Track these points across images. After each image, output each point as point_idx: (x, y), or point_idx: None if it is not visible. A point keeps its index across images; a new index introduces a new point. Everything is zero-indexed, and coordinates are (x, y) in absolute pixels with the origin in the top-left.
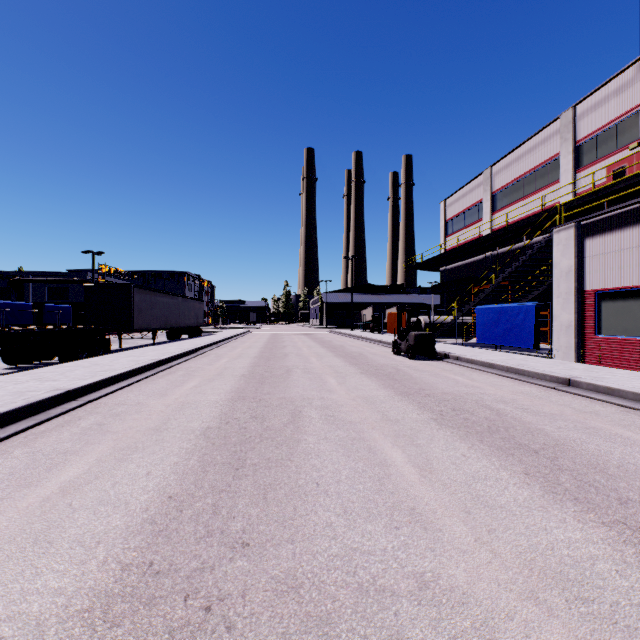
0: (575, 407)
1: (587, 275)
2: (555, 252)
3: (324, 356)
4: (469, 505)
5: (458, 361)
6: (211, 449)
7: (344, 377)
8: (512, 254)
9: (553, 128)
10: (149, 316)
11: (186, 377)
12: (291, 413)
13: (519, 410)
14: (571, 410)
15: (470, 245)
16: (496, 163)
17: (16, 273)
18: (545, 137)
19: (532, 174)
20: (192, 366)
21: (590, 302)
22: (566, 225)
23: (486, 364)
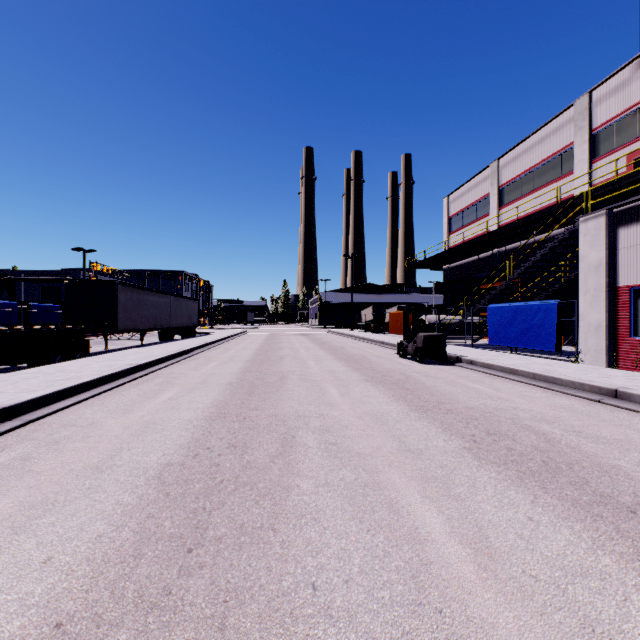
0: (639, 429)
1: (621, 269)
2: (582, 244)
3: (323, 359)
4: None
5: (472, 365)
6: (161, 506)
7: (347, 386)
8: (521, 251)
9: (566, 116)
10: (136, 316)
11: (163, 386)
12: (281, 439)
13: (572, 434)
14: (637, 434)
15: (477, 241)
16: (503, 155)
17: (7, 272)
18: (557, 126)
19: (543, 166)
20: (175, 372)
21: (624, 299)
22: (595, 213)
23: (507, 370)
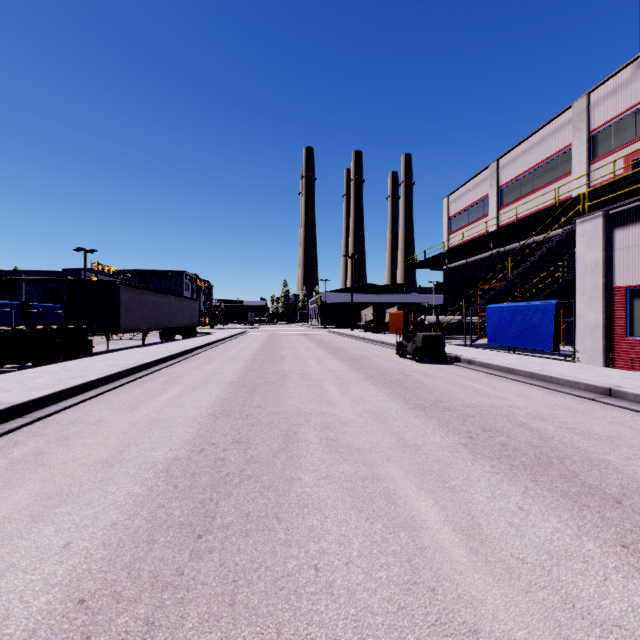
0: (631, 426)
1: (617, 270)
2: (579, 245)
3: (324, 359)
4: (564, 621)
5: (471, 365)
6: (170, 497)
7: (347, 385)
8: (520, 251)
9: (565, 118)
10: (138, 316)
11: (167, 385)
12: (284, 435)
13: (565, 430)
14: (629, 430)
15: (476, 242)
16: (503, 156)
17: (8, 272)
18: (556, 127)
19: (542, 167)
20: (177, 371)
21: (620, 300)
22: (592, 215)
23: (504, 369)
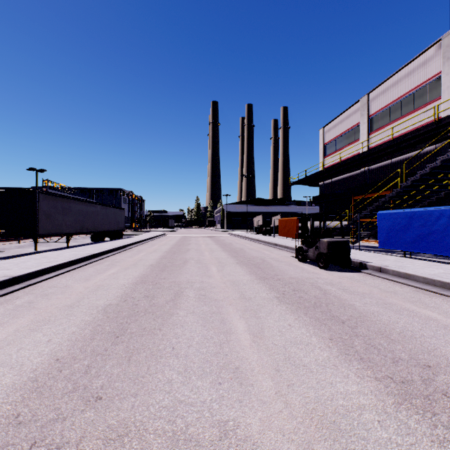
0: None
1: None
2: None
3: (225, 264)
4: None
5: (383, 273)
6: None
7: (257, 313)
8: (389, 167)
9: (433, 50)
10: (60, 221)
11: (12, 314)
12: None
13: None
14: None
15: (352, 160)
16: (373, 90)
17: None
18: (424, 60)
19: (410, 95)
20: (59, 283)
21: None
22: None
23: (437, 282)
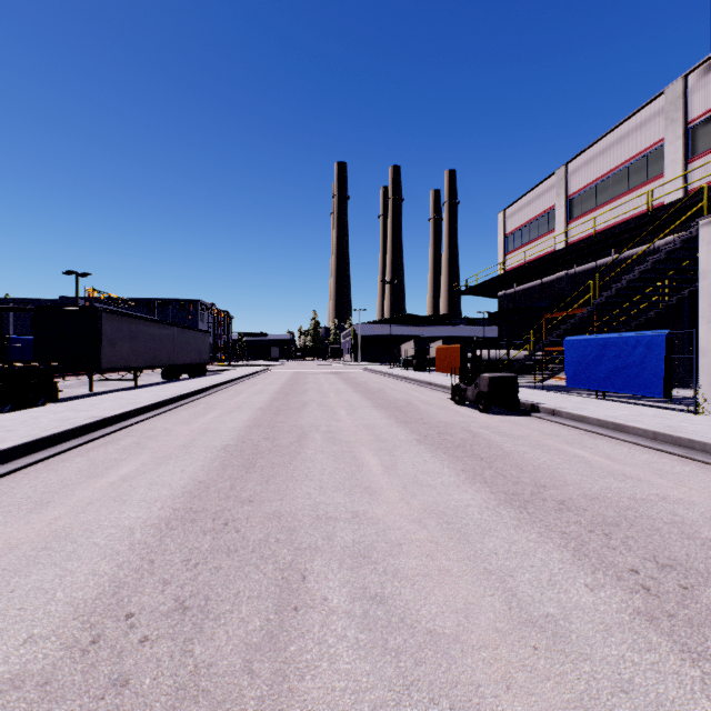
0: None
1: None
2: (704, 254)
3: (358, 407)
4: None
5: (556, 417)
6: None
7: (392, 452)
8: (595, 273)
9: (653, 108)
10: (127, 351)
11: (127, 452)
12: (279, 584)
13: None
14: None
15: (542, 261)
16: (573, 159)
17: None
18: (642, 121)
19: (623, 170)
20: (156, 427)
21: None
22: None
23: (609, 425)
